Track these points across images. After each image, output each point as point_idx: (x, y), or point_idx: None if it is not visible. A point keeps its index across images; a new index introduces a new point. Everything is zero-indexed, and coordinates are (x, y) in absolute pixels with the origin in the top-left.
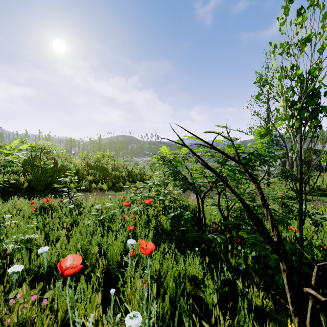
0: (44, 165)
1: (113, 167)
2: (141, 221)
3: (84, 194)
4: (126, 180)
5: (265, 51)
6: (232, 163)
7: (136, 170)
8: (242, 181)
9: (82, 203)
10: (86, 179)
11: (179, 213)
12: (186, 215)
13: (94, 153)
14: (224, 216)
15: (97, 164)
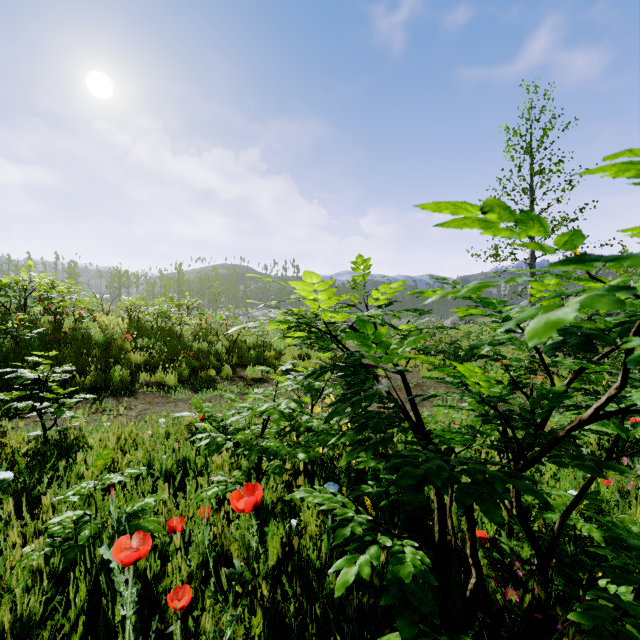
0: (20, 329)
1: (197, 331)
2: (220, 571)
3: (114, 401)
4: (226, 360)
5: (527, 85)
6: (446, 321)
7: (248, 338)
8: (478, 361)
9: (82, 439)
10: (127, 362)
11: (368, 529)
12: (408, 582)
13: (158, 299)
14: (540, 548)
15: (161, 324)
